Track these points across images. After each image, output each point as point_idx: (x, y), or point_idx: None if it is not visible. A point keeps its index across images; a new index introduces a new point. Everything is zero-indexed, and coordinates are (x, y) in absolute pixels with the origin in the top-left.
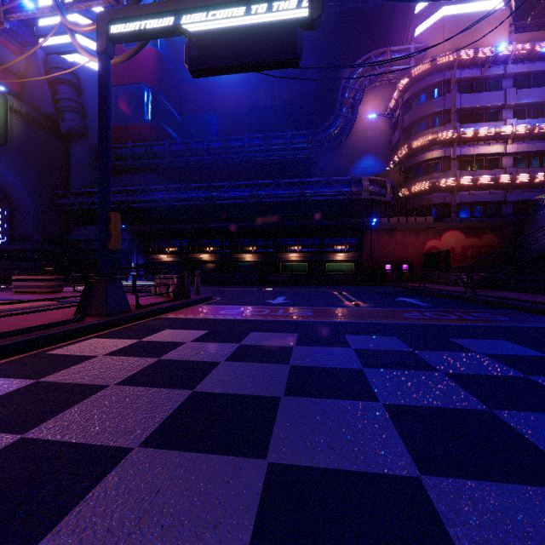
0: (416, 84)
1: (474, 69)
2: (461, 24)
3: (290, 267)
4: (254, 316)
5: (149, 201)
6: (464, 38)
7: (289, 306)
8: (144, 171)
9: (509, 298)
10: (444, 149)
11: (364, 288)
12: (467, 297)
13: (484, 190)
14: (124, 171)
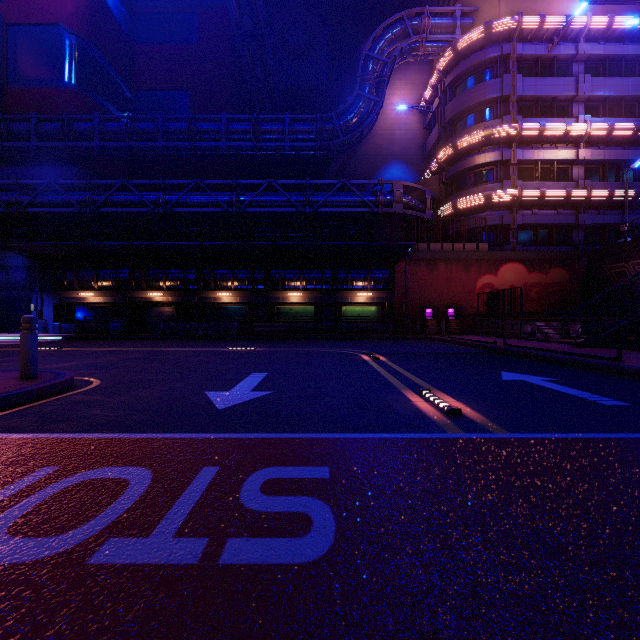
0: (464, 61)
1: (539, 44)
2: None
3: (290, 312)
4: None
5: (60, 204)
6: (525, 3)
7: (252, 427)
8: (62, 162)
9: None
10: (502, 150)
11: (404, 344)
12: None
13: (550, 209)
14: (28, 160)
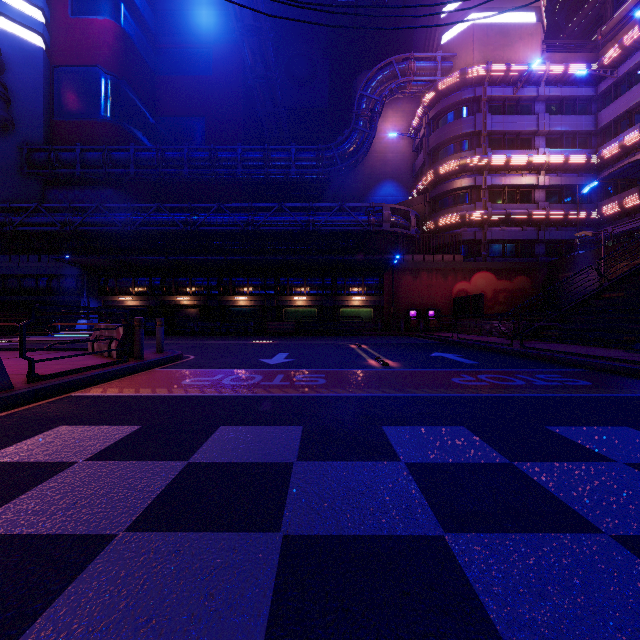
0: (444, 100)
1: (506, 87)
2: (492, 35)
3: (296, 314)
4: (235, 388)
5: (105, 224)
6: (495, 52)
7: (291, 368)
8: (100, 184)
9: (570, 352)
10: (475, 177)
11: (387, 339)
12: (515, 351)
13: (516, 226)
14: (71, 183)
